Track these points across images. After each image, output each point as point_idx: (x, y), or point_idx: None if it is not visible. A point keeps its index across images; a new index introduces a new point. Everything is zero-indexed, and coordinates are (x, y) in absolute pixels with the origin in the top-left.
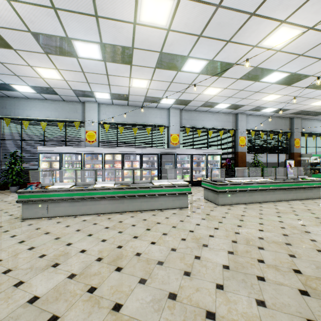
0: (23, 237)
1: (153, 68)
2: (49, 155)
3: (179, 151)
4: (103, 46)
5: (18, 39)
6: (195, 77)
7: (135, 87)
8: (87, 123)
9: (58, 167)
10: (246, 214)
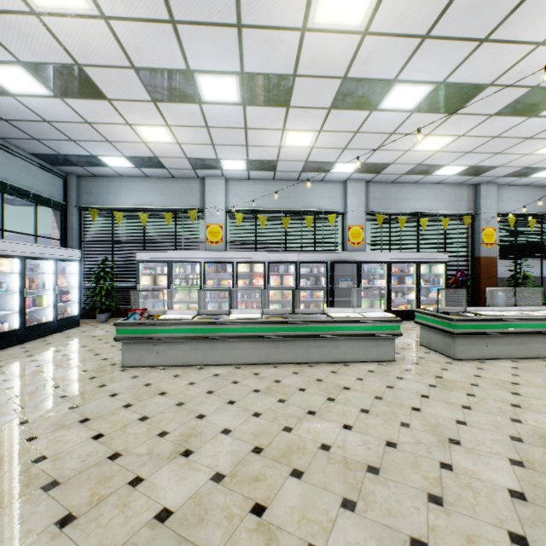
0: (129, 398)
1: (325, 110)
2: (152, 265)
3: (366, 257)
4: (243, 79)
5: (116, 83)
6: (404, 120)
7: (289, 146)
8: (209, 211)
9: (166, 284)
10: (521, 381)
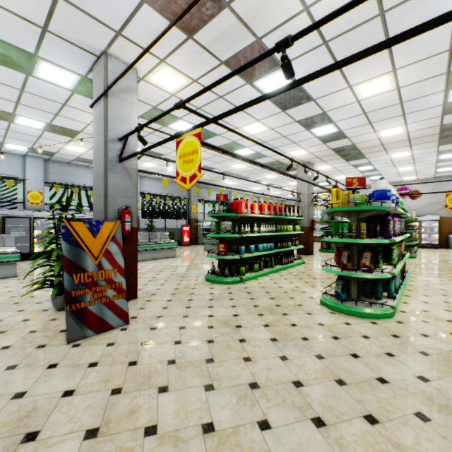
0: None
1: None
2: None
3: (39, 214)
4: None
5: None
6: (42, 133)
7: None
8: None
9: None
10: None
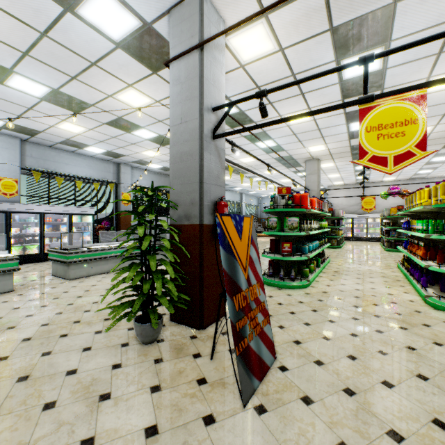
0: None
1: None
2: None
3: (17, 208)
4: None
5: None
6: (37, 102)
7: None
8: None
9: None
10: (99, 283)
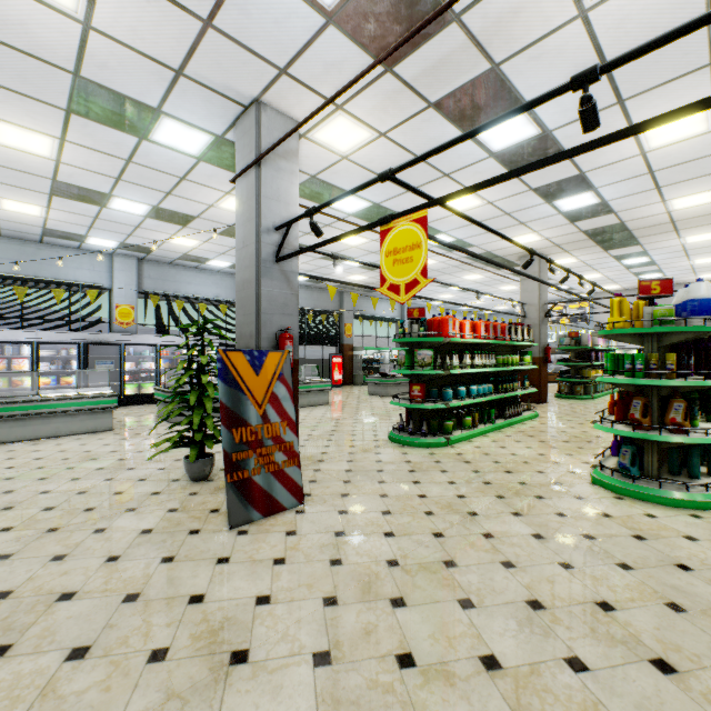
0: None
1: (46, 194)
2: None
3: (132, 339)
4: None
5: None
6: (142, 220)
7: (11, 210)
8: None
9: None
10: None
